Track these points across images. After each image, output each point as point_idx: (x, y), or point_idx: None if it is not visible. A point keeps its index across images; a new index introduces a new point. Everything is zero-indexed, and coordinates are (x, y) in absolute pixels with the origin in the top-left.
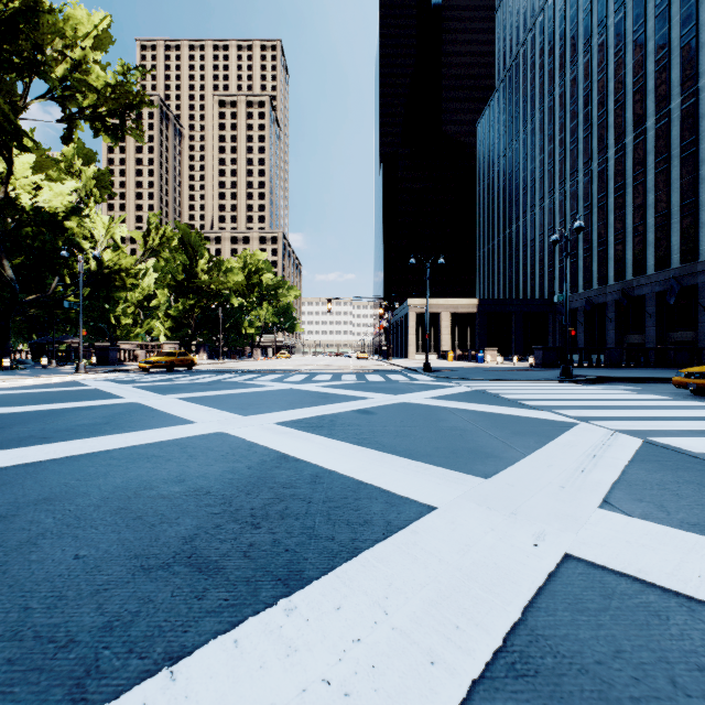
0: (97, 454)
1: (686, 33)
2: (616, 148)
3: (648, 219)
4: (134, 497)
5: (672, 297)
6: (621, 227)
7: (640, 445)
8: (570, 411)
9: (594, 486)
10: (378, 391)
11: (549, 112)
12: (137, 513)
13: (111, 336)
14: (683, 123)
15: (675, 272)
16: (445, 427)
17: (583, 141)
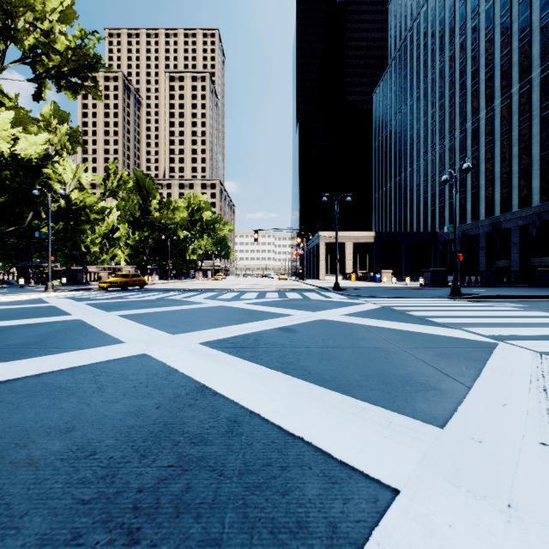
0: None
1: (545, 16)
2: (486, 110)
3: (513, 167)
4: None
5: (534, 230)
6: (491, 173)
7: None
8: (479, 329)
9: None
10: (297, 308)
11: (431, 83)
12: None
13: (83, 261)
14: (542, 89)
15: (536, 209)
16: (367, 348)
17: (459, 105)
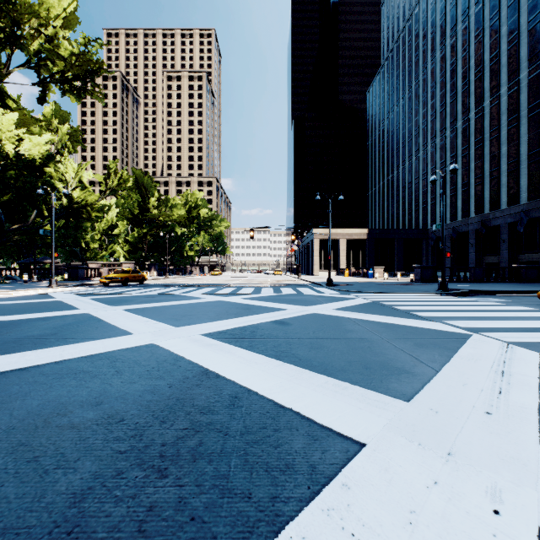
0: (29, 369)
1: (532, 19)
2: (476, 110)
3: (501, 166)
4: (42, 426)
5: (522, 227)
6: (480, 172)
7: (538, 358)
8: (458, 322)
9: (521, 412)
10: (291, 303)
11: (423, 83)
12: (34, 452)
13: (83, 257)
14: (530, 90)
15: (524, 207)
16: (353, 339)
17: (450, 105)
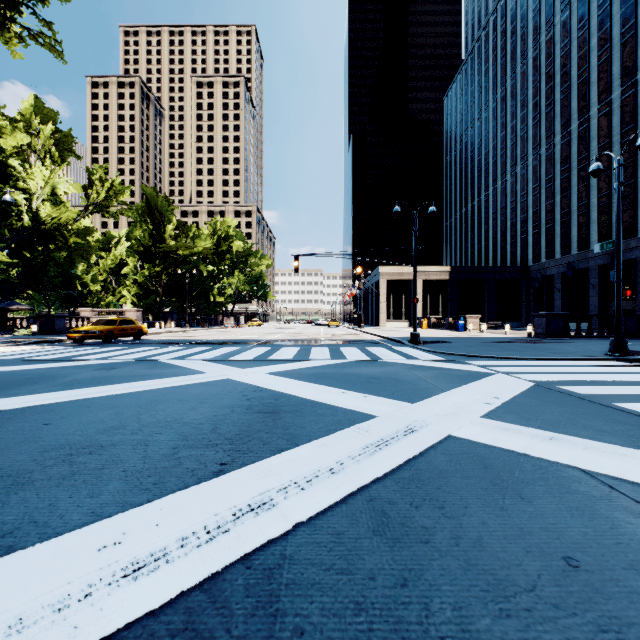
0: None
1: None
2: (600, 105)
3: (639, 178)
4: None
5: None
6: (607, 188)
7: None
8: None
9: None
10: (371, 388)
11: (521, 78)
12: None
13: (83, 304)
14: None
15: None
16: None
17: (560, 102)
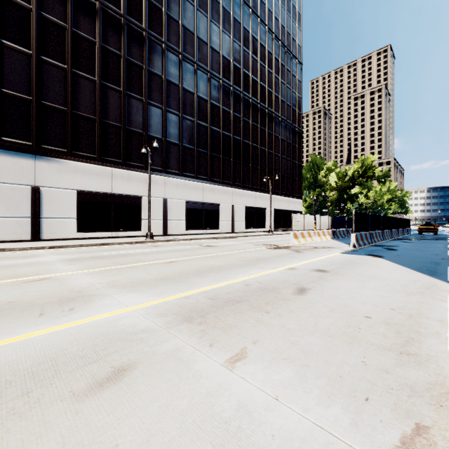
0: None
1: None
2: None
3: None
4: None
5: None
6: None
7: None
8: None
9: None
10: None
11: None
12: None
13: None
14: None
15: None
16: None
17: None
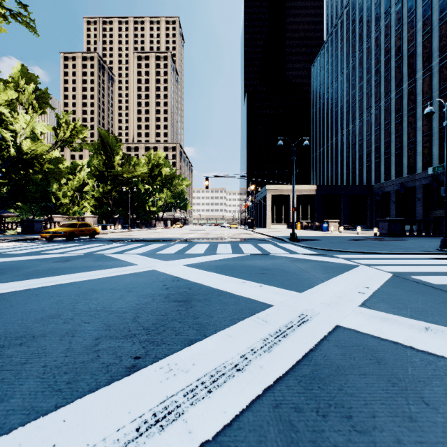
0: None
1: None
2: (423, 70)
3: None
4: None
5: None
6: (428, 129)
7: None
8: None
9: None
10: (265, 278)
11: (367, 52)
12: None
13: (56, 212)
14: None
15: None
16: None
17: (395, 69)
